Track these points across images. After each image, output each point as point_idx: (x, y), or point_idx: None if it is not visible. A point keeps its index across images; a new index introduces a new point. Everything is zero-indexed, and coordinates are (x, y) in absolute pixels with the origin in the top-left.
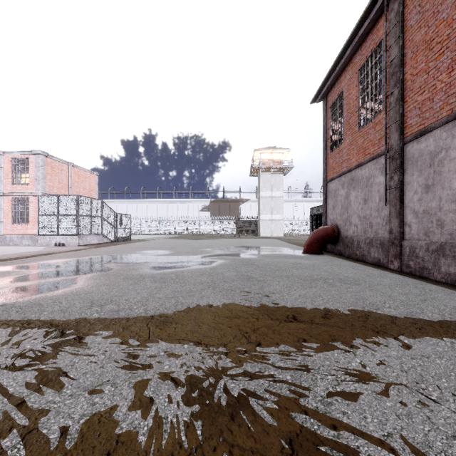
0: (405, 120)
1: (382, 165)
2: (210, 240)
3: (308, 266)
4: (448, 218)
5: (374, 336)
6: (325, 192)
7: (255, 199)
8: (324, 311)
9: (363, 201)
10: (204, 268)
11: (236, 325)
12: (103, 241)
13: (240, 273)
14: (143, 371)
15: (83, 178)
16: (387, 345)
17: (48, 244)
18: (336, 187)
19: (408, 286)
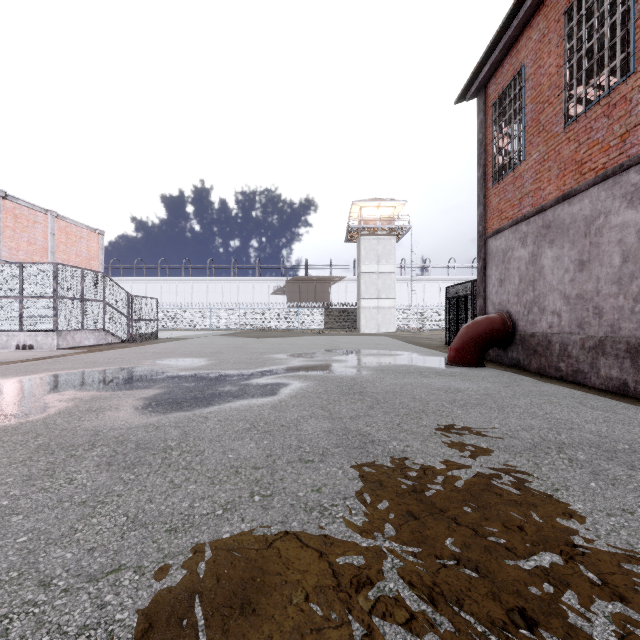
0: None
1: (631, 187)
2: (284, 339)
3: (483, 399)
4: None
5: None
6: (484, 256)
7: (353, 278)
8: None
9: (575, 266)
10: (257, 407)
11: None
12: (107, 340)
13: (340, 422)
14: None
15: (75, 238)
16: None
17: (5, 347)
18: (507, 244)
19: None
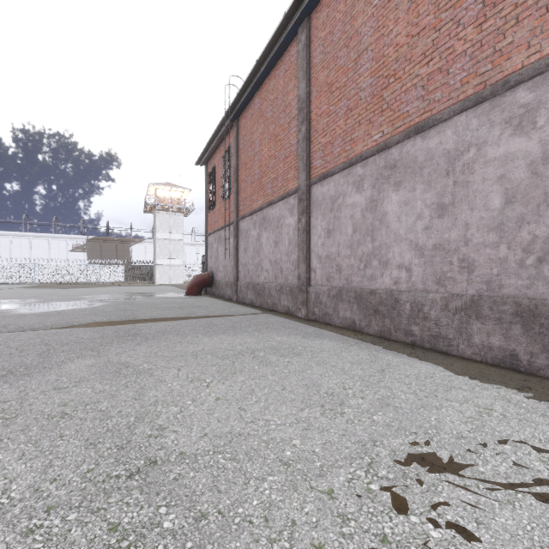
0: (239, 206)
1: (231, 231)
2: (88, 288)
3: (179, 302)
4: (250, 268)
5: (179, 320)
6: (206, 244)
7: (151, 240)
8: (165, 317)
9: (224, 255)
10: (85, 308)
11: (110, 323)
12: None
13: (119, 308)
14: (61, 334)
15: None
16: (181, 321)
17: None
18: (212, 241)
19: (226, 306)
